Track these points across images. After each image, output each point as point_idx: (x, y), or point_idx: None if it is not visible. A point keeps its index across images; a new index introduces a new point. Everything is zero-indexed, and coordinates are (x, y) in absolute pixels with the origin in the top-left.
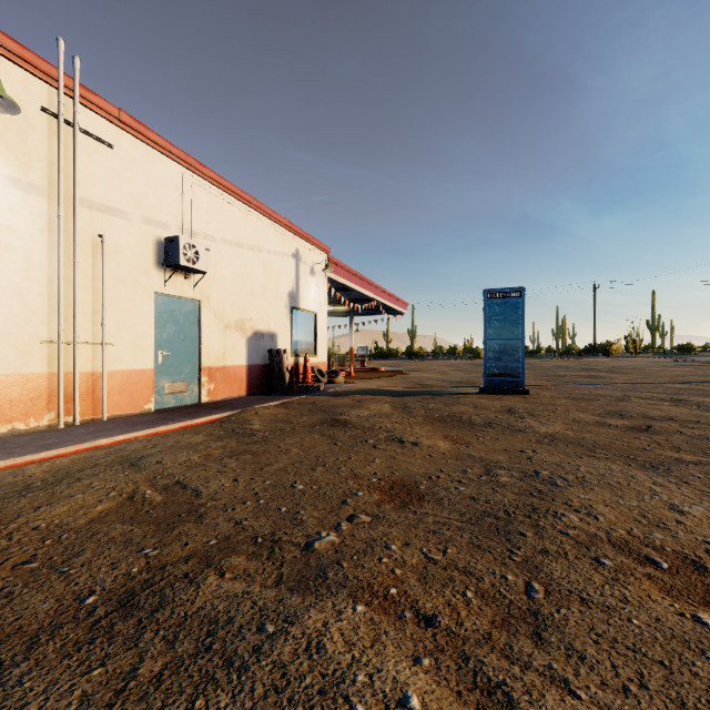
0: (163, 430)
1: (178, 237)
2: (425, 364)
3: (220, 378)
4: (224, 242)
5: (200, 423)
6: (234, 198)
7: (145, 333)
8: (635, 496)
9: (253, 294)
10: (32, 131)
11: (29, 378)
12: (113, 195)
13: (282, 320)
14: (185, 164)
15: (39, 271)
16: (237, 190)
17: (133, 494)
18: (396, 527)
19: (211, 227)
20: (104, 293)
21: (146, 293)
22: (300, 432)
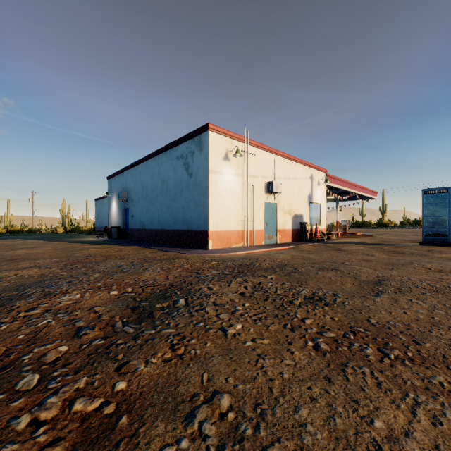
0: (276, 249)
1: (272, 182)
2: (391, 231)
3: (282, 234)
4: (284, 178)
5: (284, 248)
6: (287, 159)
7: (262, 217)
8: (445, 265)
9: (294, 198)
10: (239, 158)
11: (238, 231)
12: (255, 171)
13: (305, 208)
14: (273, 152)
15: (240, 199)
16: (289, 156)
17: (292, 256)
18: (363, 263)
19: (280, 174)
20: (254, 204)
21: (262, 202)
22: (326, 251)
